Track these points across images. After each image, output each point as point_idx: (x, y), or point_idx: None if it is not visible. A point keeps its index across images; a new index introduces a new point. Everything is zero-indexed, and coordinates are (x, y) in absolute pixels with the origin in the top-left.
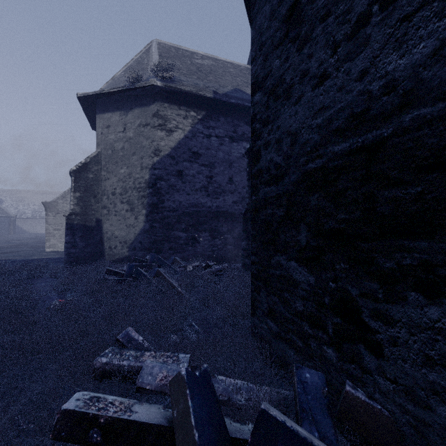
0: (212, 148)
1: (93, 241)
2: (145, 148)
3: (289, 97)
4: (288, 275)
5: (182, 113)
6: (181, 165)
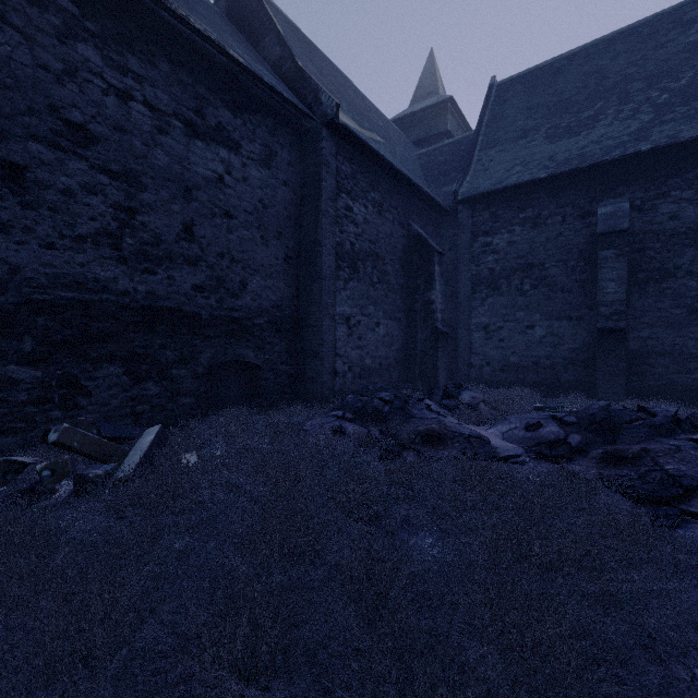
0: None
1: None
2: None
3: (7, 233)
4: (6, 378)
5: None
6: None
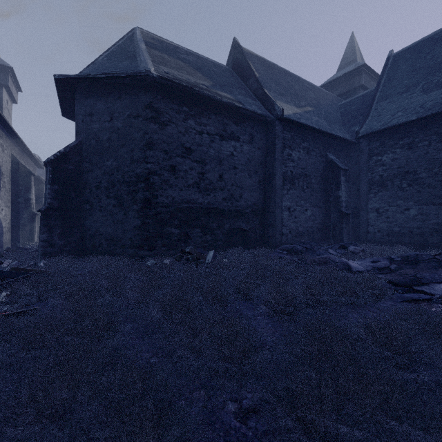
0: None
1: None
2: None
3: (172, 187)
4: (171, 232)
5: None
6: None
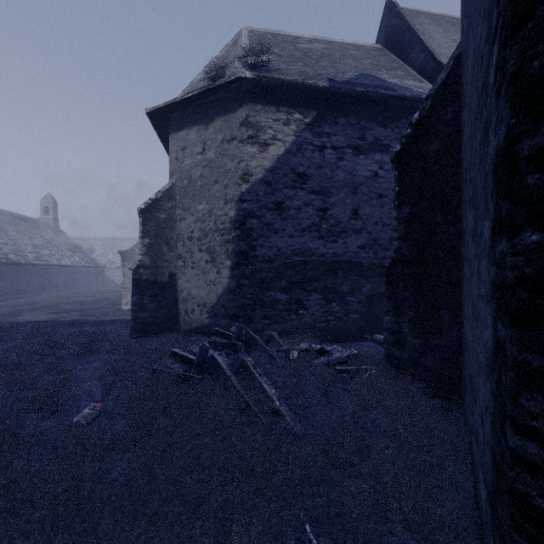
0: (326, 165)
1: (165, 302)
2: (231, 173)
3: None
4: None
5: (281, 116)
6: (280, 194)
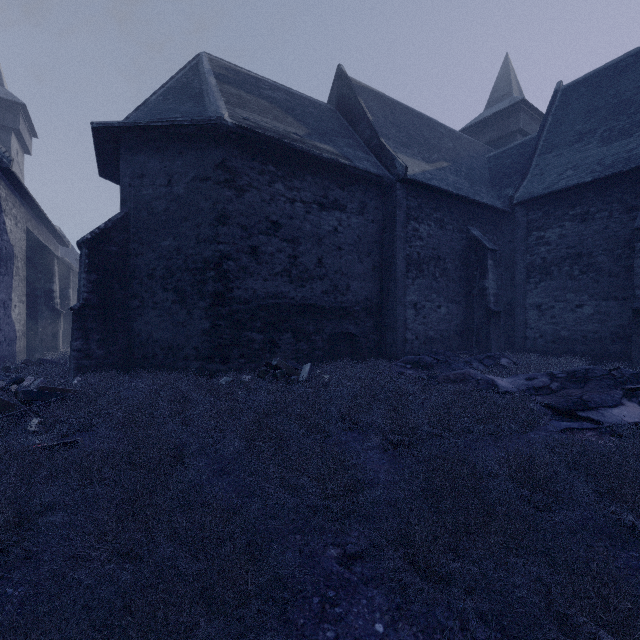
0: None
1: None
2: None
3: (252, 277)
4: (252, 338)
5: None
6: None
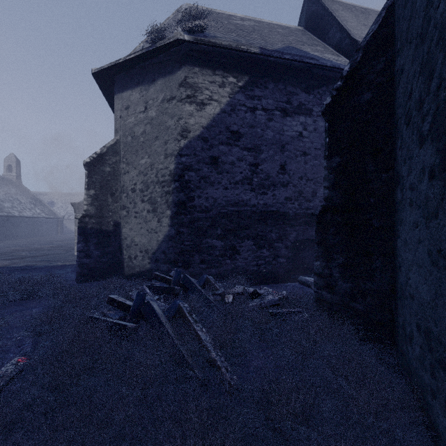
0: (257, 125)
1: (110, 249)
2: (170, 130)
3: None
4: None
5: (217, 79)
6: (216, 149)
